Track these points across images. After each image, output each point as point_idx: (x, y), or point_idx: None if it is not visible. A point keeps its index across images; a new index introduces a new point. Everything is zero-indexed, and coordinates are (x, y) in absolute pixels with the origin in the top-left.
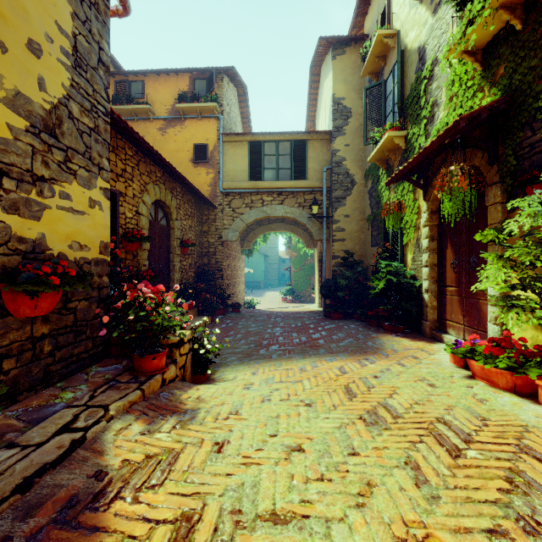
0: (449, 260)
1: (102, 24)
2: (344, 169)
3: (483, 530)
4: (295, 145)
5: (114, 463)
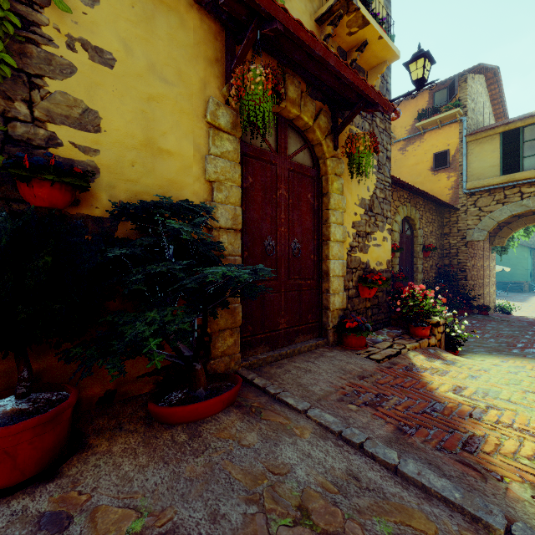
0: None
1: (387, 136)
2: None
3: None
4: None
5: (417, 364)
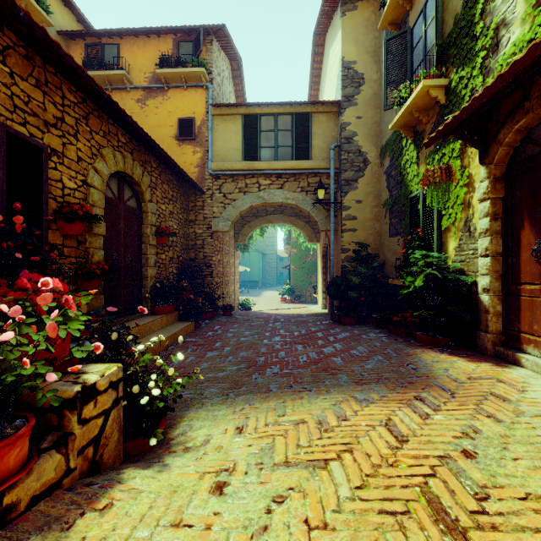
0: (526, 245)
1: None
2: (355, 146)
3: None
4: (297, 119)
5: None
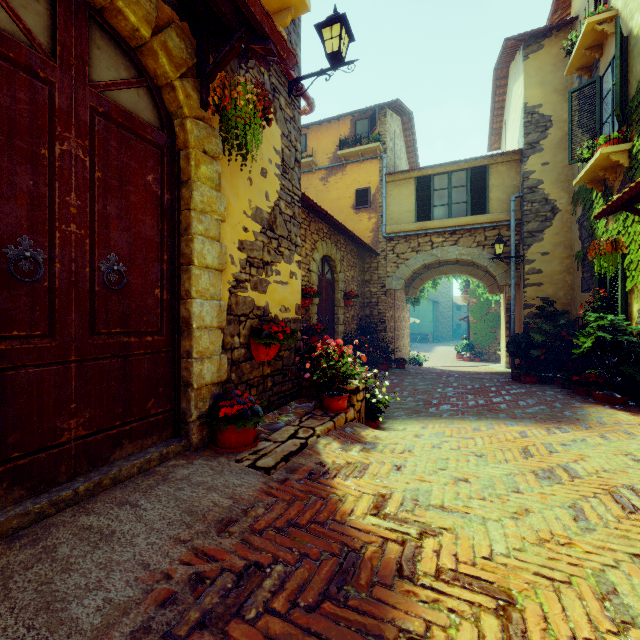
0: None
1: (296, 130)
2: (540, 195)
3: (627, 553)
4: (472, 173)
5: (328, 461)
